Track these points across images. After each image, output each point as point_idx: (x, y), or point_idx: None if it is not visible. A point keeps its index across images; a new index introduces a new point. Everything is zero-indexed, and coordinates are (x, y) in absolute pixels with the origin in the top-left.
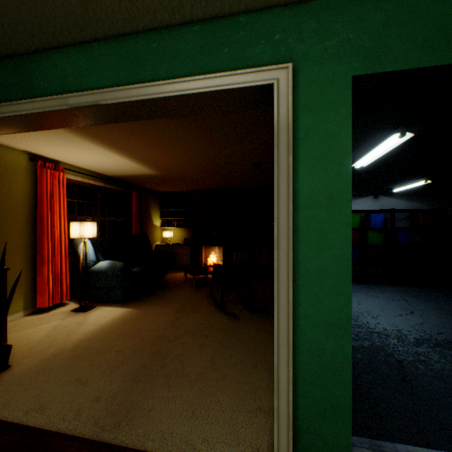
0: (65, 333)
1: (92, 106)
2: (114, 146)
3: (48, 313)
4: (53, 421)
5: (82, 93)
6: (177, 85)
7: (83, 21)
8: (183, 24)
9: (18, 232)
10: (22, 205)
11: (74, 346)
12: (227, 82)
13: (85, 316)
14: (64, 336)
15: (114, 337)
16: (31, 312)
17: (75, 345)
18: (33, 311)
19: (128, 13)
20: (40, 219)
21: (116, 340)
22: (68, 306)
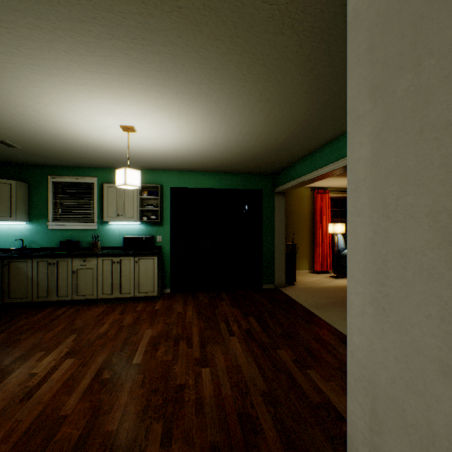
0: (319, 282)
1: (303, 182)
2: (345, 176)
3: (318, 274)
4: (297, 299)
5: (300, 177)
6: (322, 170)
7: (297, 156)
8: (324, 145)
9: (305, 229)
10: (307, 215)
11: (319, 287)
12: (335, 166)
13: (333, 280)
14: (318, 283)
15: (339, 290)
16: (311, 272)
17: (319, 287)
18: (312, 272)
19: (306, 151)
20: (315, 222)
21: (339, 291)
22: (329, 274)
